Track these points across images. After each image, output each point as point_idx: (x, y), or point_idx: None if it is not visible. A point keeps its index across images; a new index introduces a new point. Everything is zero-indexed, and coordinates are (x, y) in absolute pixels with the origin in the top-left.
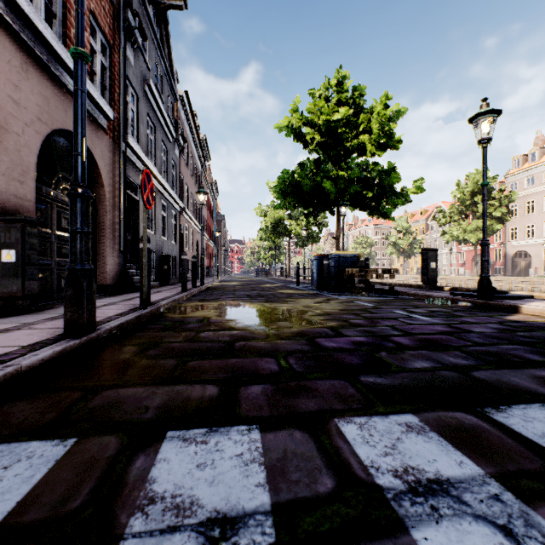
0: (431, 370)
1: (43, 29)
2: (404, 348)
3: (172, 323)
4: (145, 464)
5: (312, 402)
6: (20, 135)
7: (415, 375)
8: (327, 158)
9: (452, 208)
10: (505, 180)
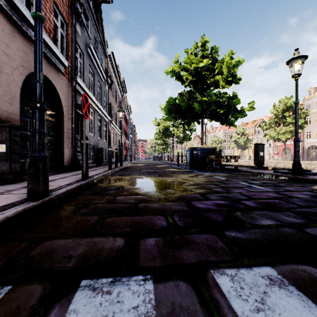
0: (275, 227)
1: (24, 10)
2: (251, 209)
3: (100, 190)
4: (57, 316)
5: (192, 254)
6: (9, 75)
7: (264, 230)
8: (195, 90)
9: (270, 120)
10: (303, 102)
